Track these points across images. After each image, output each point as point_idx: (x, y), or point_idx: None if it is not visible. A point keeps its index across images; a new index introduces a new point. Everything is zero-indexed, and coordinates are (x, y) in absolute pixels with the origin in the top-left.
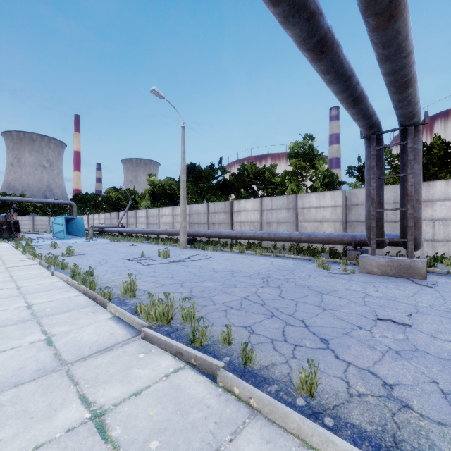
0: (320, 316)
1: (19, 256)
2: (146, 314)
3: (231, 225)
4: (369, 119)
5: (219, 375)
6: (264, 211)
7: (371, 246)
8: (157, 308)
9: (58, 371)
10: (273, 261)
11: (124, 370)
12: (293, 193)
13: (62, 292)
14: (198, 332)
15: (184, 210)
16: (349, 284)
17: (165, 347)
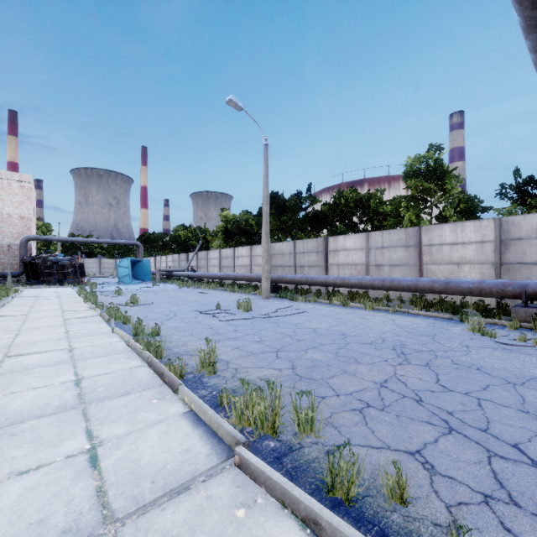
0: None
1: (80, 304)
2: (238, 415)
3: (325, 269)
4: None
5: None
6: (371, 250)
7: None
8: (256, 407)
9: None
10: (395, 319)
11: None
12: (412, 225)
13: (121, 358)
14: (340, 472)
15: (267, 249)
16: None
17: (283, 499)
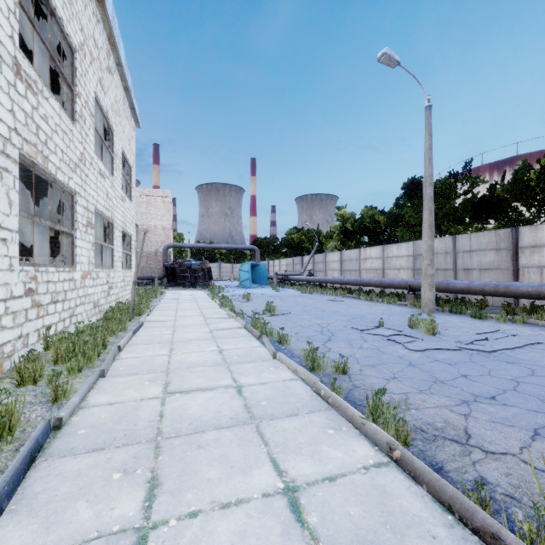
0: None
1: (217, 310)
2: None
3: (514, 273)
4: None
5: None
6: None
7: None
8: None
9: None
10: None
11: None
12: None
13: (326, 428)
14: None
15: (431, 247)
16: None
17: None
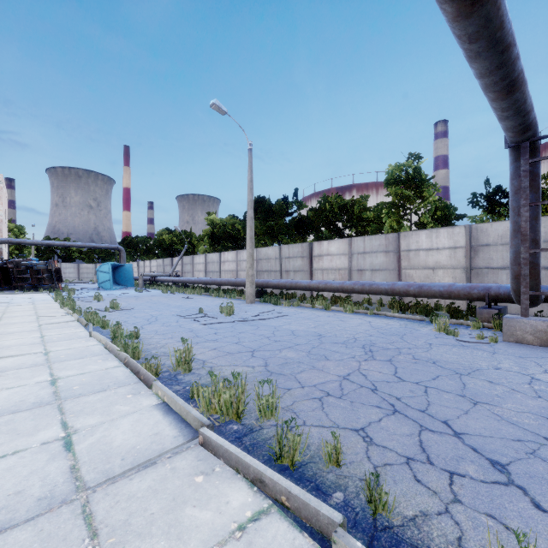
0: (473, 414)
1: (57, 310)
2: (206, 403)
3: (310, 274)
4: (524, 117)
5: (336, 543)
6: (354, 255)
7: (521, 304)
8: (222, 395)
9: (70, 502)
10: (371, 321)
11: (172, 508)
12: (393, 231)
13: (98, 360)
14: (287, 443)
15: (252, 254)
16: (496, 359)
17: (237, 466)
